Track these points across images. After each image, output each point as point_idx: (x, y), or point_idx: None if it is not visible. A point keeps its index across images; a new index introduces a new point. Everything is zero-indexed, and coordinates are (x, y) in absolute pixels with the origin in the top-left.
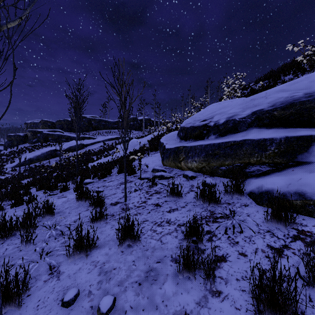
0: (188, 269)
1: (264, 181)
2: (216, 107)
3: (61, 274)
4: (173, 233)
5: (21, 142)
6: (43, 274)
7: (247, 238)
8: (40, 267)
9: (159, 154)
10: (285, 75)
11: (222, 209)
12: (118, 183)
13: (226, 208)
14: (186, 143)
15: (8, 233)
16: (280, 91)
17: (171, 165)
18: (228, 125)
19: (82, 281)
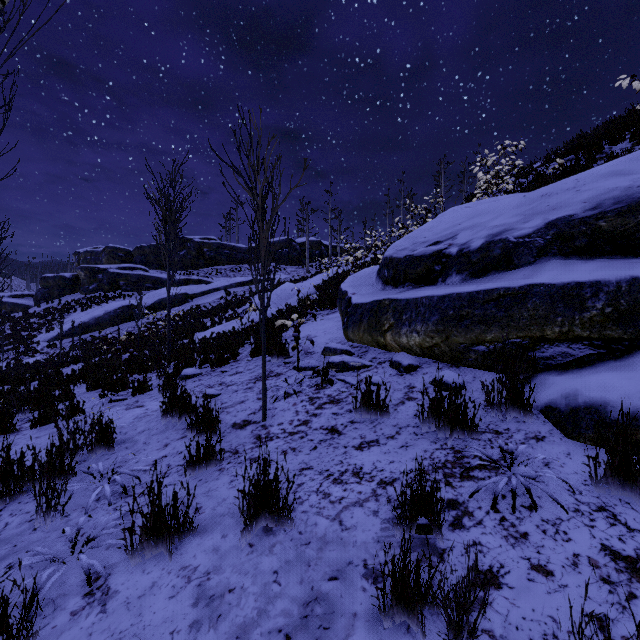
0: (405, 607)
1: (580, 381)
2: (462, 213)
3: (110, 597)
4: (370, 502)
5: (68, 290)
6: (72, 595)
7: (550, 526)
8: (68, 576)
9: (339, 316)
10: (614, 142)
11: (481, 447)
12: (251, 379)
13: (492, 443)
14: (397, 294)
15: (14, 488)
16: (611, 174)
17: (363, 340)
18: (491, 252)
19: (155, 620)
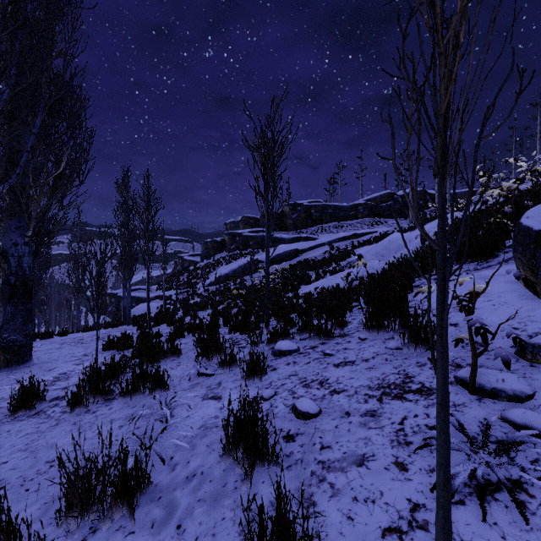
0: None
1: None
2: None
3: None
4: None
5: (218, 250)
6: None
7: None
8: None
9: (505, 273)
10: None
11: None
12: (370, 385)
13: None
14: None
15: None
16: None
17: None
18: None
19: None
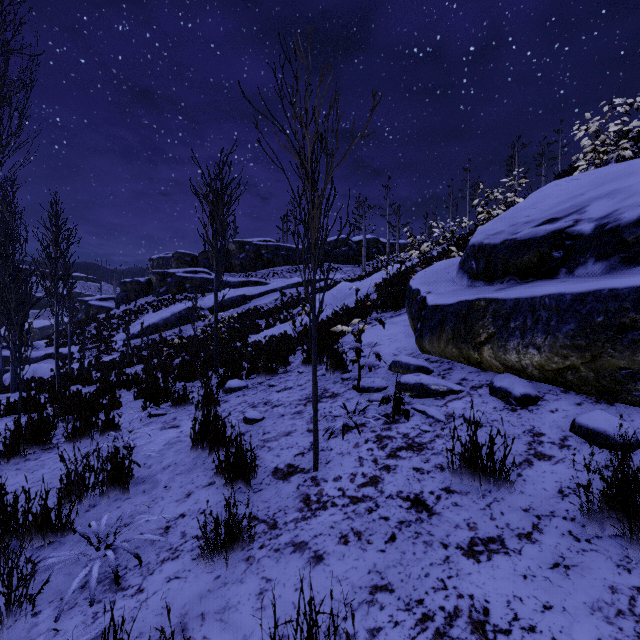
0: None
1: None
2: (575, 184)
3: None
4: None
5: (142, 294)
6: None
7: None
8: None
9: (406, 319)
10: None
11: None
12: (301, 398)
13: None
14: (497, 291)
15: None
16: None
17: (444, 353)
18: None
19: None
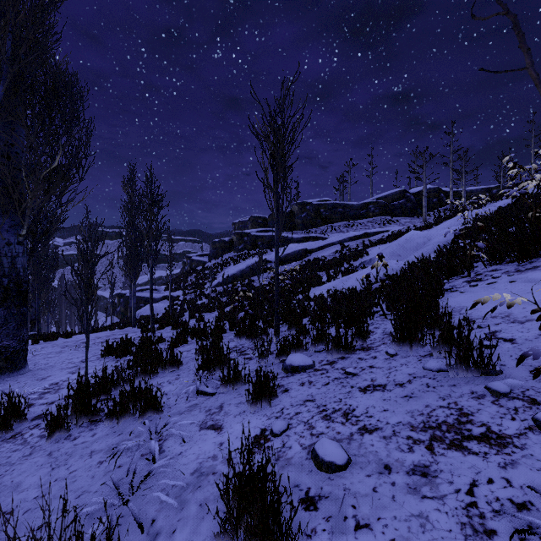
0: None
1: None
2: None
3: None
4: None
5: (226, 250)
6: None
7: None
8: None
9: None
10: None
11: None
12: (413, 423)
13: None
14: None
15: None
16: None
17: None
18: None
19: None
